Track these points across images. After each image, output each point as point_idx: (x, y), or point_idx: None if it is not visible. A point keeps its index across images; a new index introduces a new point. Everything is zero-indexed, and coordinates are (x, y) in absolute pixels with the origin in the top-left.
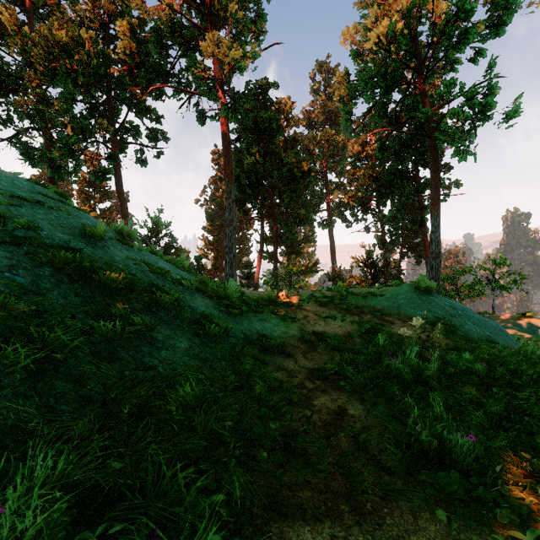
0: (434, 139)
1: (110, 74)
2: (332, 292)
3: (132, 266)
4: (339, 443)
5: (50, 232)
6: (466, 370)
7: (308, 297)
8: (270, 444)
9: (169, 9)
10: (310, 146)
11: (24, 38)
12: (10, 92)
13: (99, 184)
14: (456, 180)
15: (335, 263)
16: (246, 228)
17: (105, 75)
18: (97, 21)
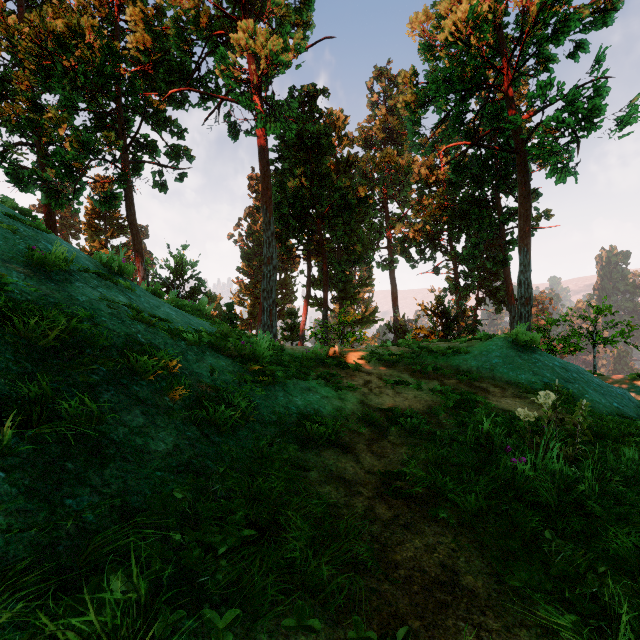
0: (524, 156)
1: (119, 75)
2: (399, 347)
3: (106, 310)
4: None
5: None
6: (635, 478)
7: (368, 354)
8: None
9: None
10: (367, 169)
11: (9, 28)
12: None
13: (112, 215)
14: (547, 210)
15: (397, 312)
16: (290, 269)
17: (113, 76)
18: (103, 9)
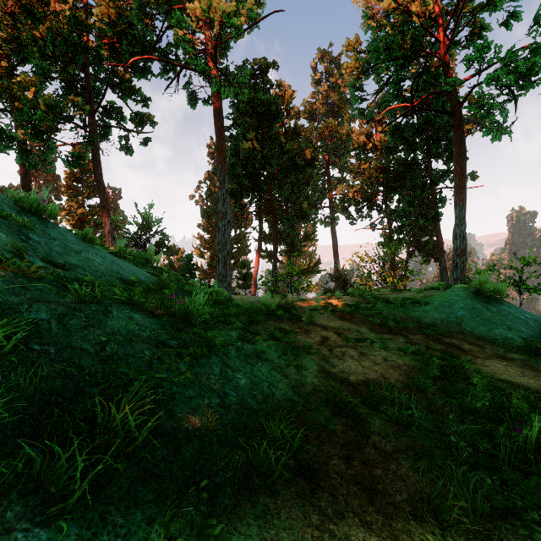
0: (460, 117)
1: (86, 44)
2: (351, 297)
3: None
4: None
5: None
6: None
7: (321, 305)
8: None
9: None
10: (311, 138)
11: None
12: None
13: (88, 179)
14: (473, 172)
15: (338, 263)
16: (244, 225)
17: (79, 44)
18: None
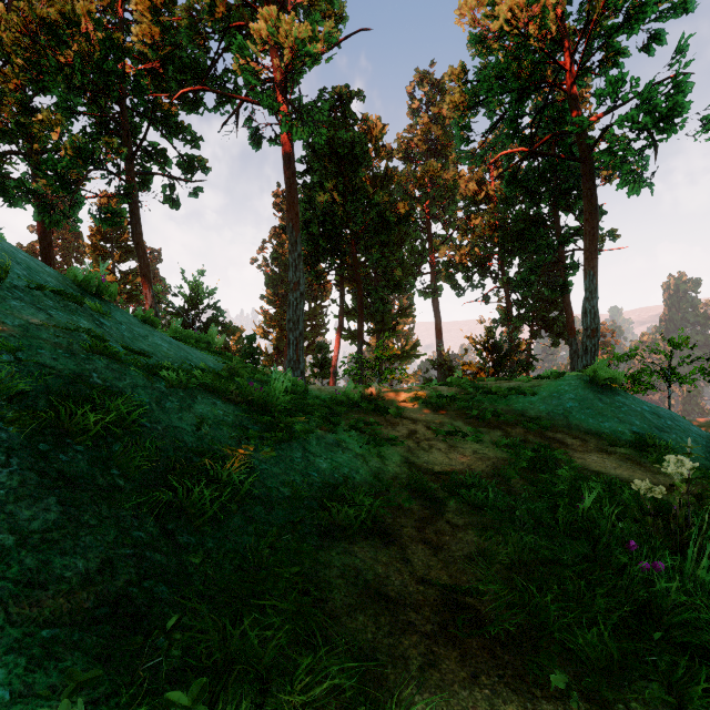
0: (590, 165)
1: (123, 72)
2: (449, 387)
3: (49, 338)
4: None
5: None
6: None
7: (412, 396)
8: None
9: None
10: (407, 185)
11: None
12: None
13: (120, 237)
14: (612, 230)
15: (442, 345)
16: (321, 297)
17: (115, 72)
18: None
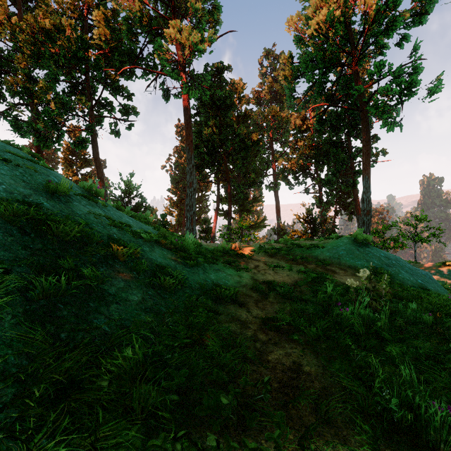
0: (366, 113)
1: (88, 57)
2: (279, 244)
3: (94, 219)
4: (299, 412)
5: (10, 186)
6: (414, 320)
7: (258, 248)
8: (222, 421)
9: (138, 1)
10: (258, 120)
11: (13, 25)
12: (2, 73)
13: (81, 152)
14: (383, 149)
15: (280, 219)
16: (205, 190)
17: (83, 58)
18: (76, 12)
